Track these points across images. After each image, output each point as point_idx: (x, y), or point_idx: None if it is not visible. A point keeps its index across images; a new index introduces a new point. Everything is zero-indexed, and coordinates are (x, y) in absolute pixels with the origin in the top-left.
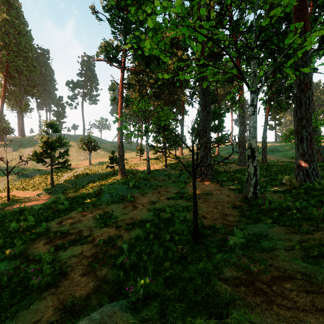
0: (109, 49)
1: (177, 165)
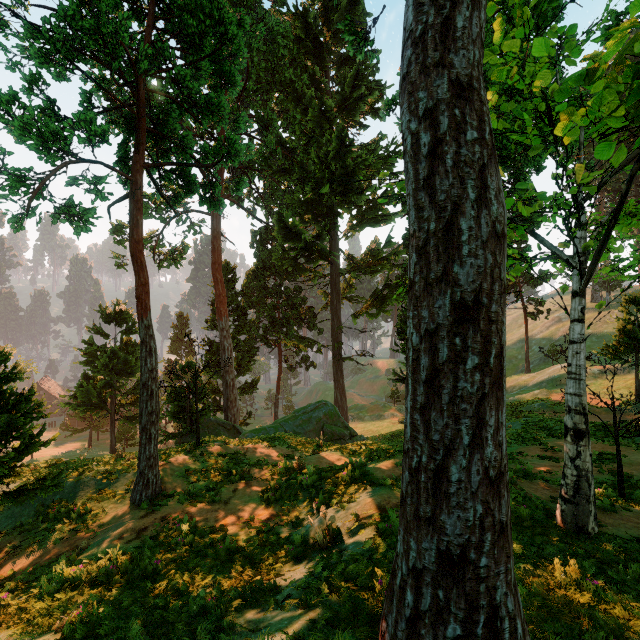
0: None
1: None
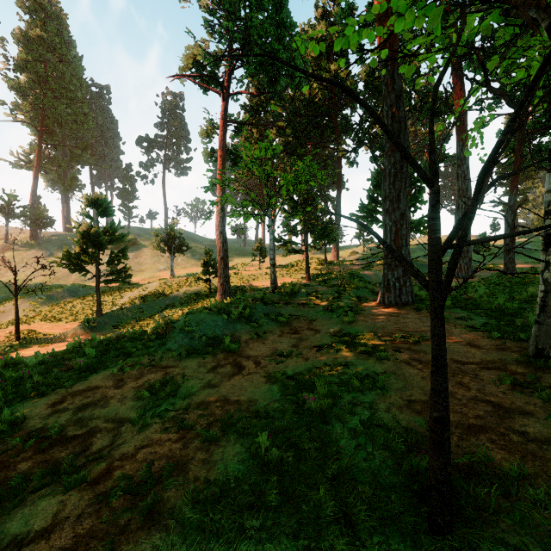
0: (200, 57)
1: (330, 277)
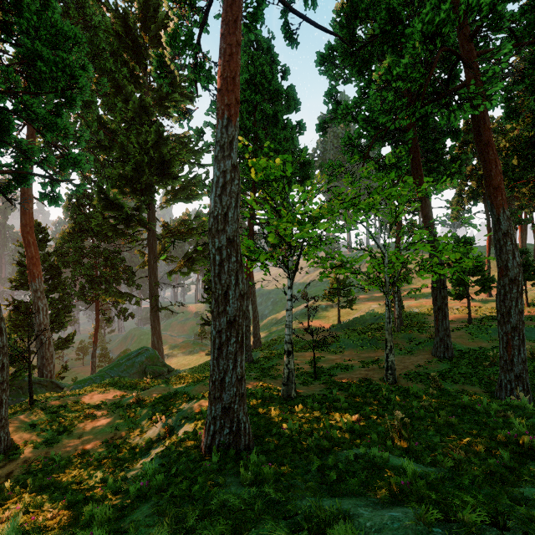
0: None
1: (466, 326)
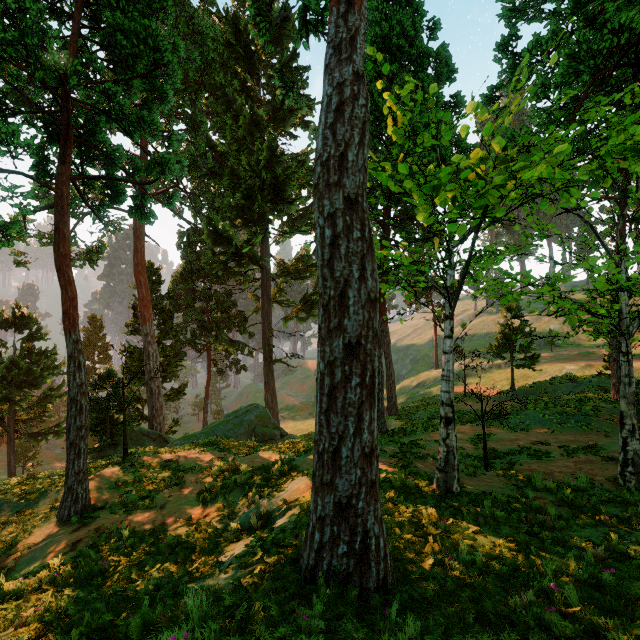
0: None
1: None
